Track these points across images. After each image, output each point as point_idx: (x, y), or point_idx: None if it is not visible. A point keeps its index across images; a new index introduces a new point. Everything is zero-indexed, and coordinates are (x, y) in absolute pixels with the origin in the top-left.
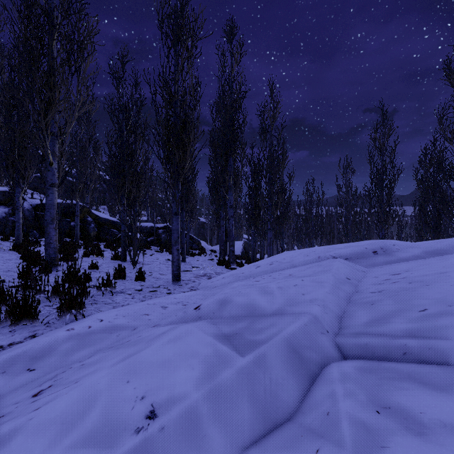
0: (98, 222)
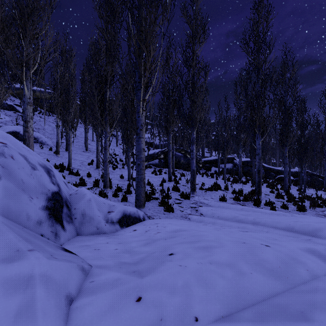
0: (264, 169)
